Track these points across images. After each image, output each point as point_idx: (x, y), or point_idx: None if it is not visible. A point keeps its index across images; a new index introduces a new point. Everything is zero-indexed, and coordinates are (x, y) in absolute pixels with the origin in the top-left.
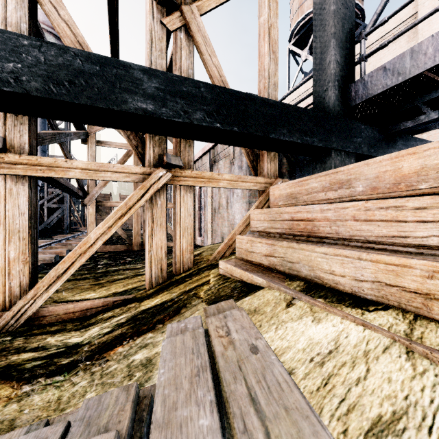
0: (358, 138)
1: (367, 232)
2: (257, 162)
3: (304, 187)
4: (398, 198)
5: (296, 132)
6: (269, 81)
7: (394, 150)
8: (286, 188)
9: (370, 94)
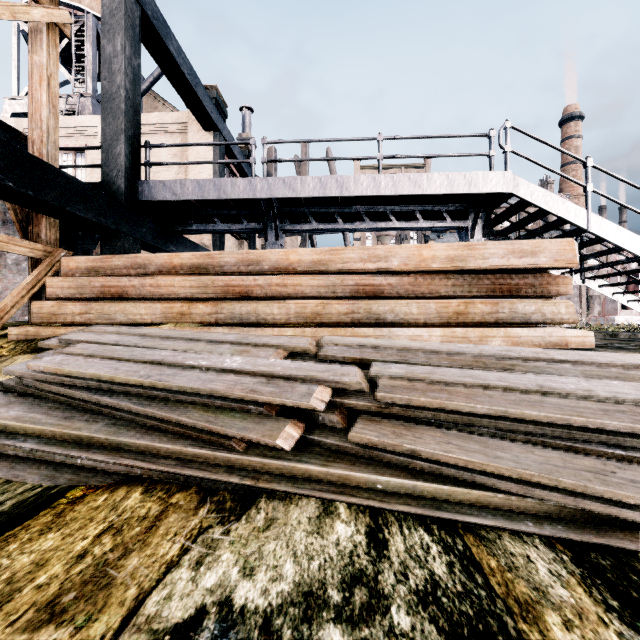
0: (144, 229)
1: (158, 293)
2: (28, 223)
3: (108, 264)
4: (172, 276)
5: (92, 211)
6: (49, 138)
7: (171, 244)
8: (86, 262)
9: (155, 198)
